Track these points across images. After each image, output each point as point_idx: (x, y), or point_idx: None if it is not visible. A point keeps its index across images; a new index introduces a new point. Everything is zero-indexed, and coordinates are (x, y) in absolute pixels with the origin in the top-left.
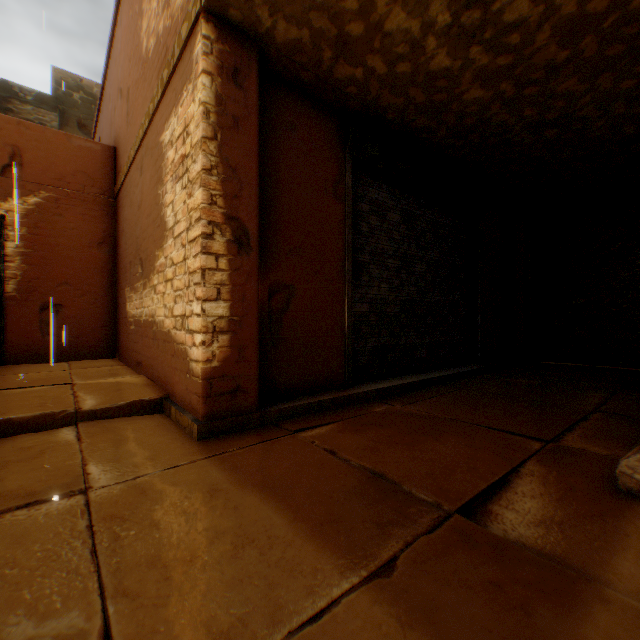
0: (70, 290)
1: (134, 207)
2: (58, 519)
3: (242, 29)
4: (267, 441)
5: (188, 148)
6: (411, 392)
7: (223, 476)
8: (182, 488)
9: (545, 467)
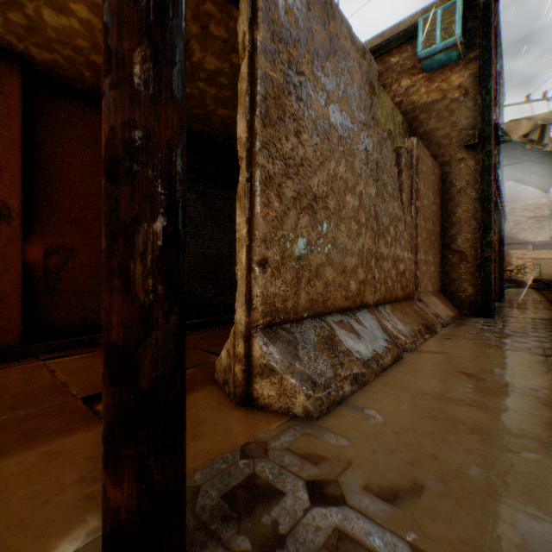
0: None
1: None
2: None
3: (1, 47)
4: (12, 367)
5: None
6: (194, 330)
7: None
8: None
9: (195, 371)
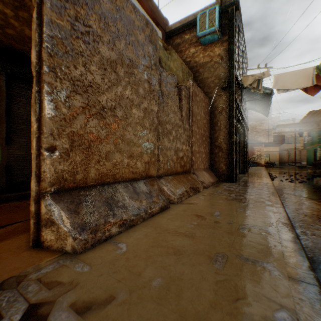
0: None
1: None
2: None
3: None
4: None
5: None
6: None
7: None
8: None
9: (23, 223)
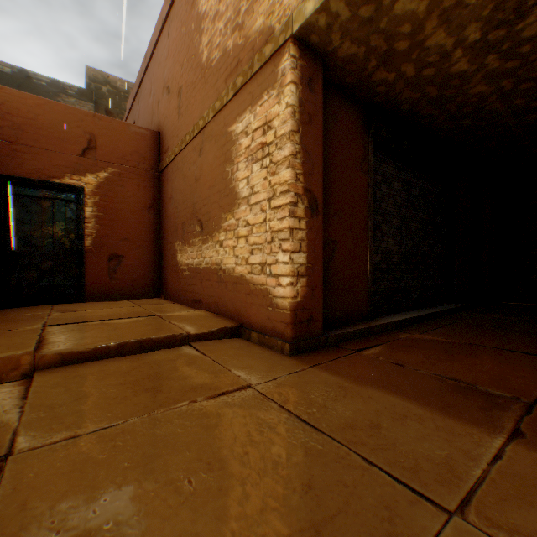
0: (128, 244)
1: (188, 180)
2: (254, 402)
3: (315, 48)
4: (342, 357)
5: (271, 138)
6: (416, 324)
7: (337, 378)
8: (317, 385)
9: None
